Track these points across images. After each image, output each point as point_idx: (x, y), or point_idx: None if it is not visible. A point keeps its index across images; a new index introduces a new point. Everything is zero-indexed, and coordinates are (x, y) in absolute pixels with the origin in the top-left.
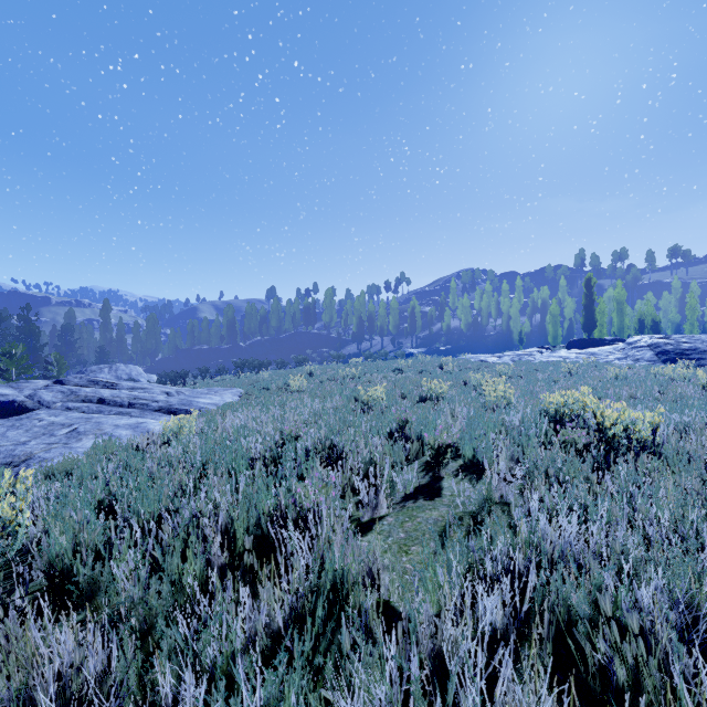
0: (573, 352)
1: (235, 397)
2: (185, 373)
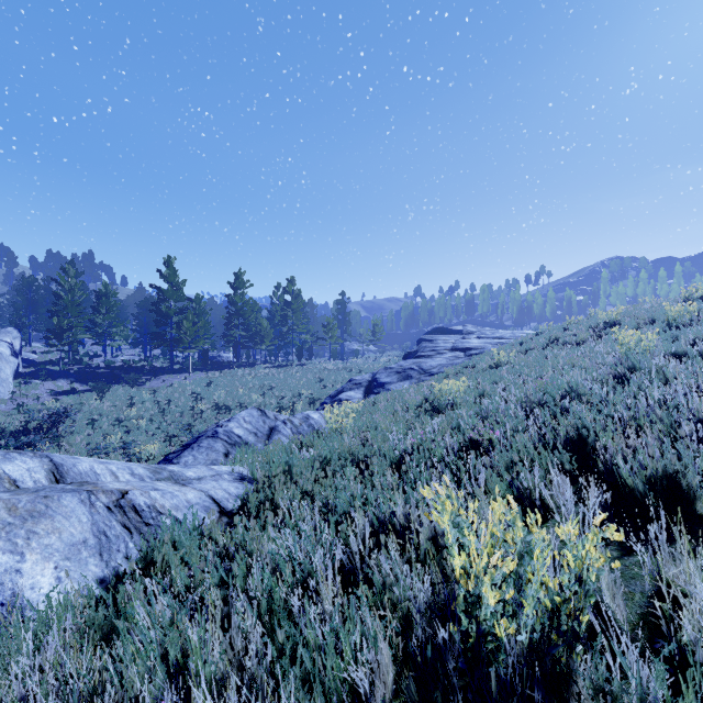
0: None
1: None
2: None
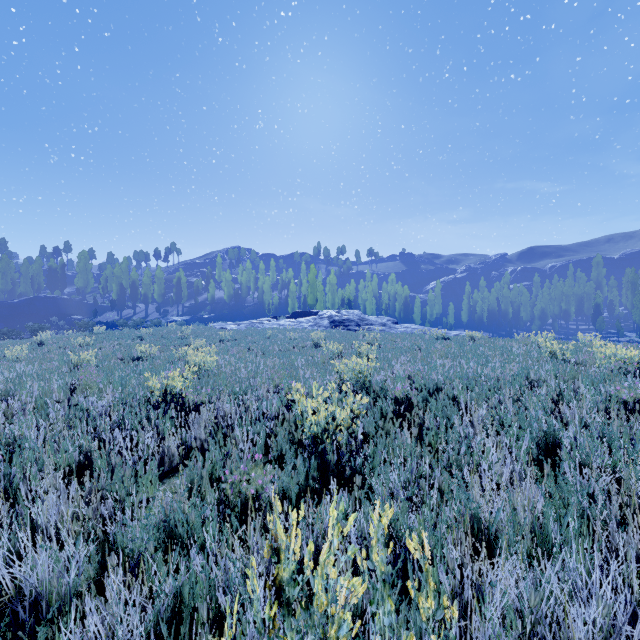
0: (289, 321)
1: None
2: None
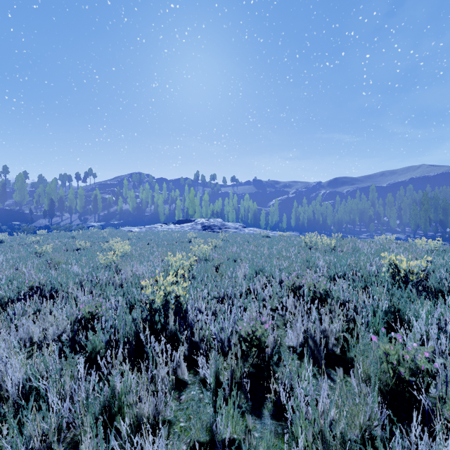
0: (175, 226)
1: None
2: None
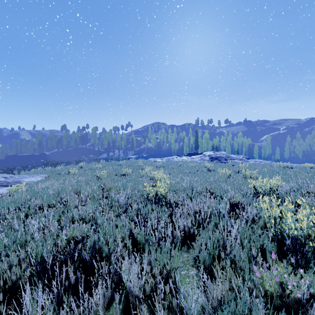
0: (187, 157)
1: (43, 178)
2: (13, 168)
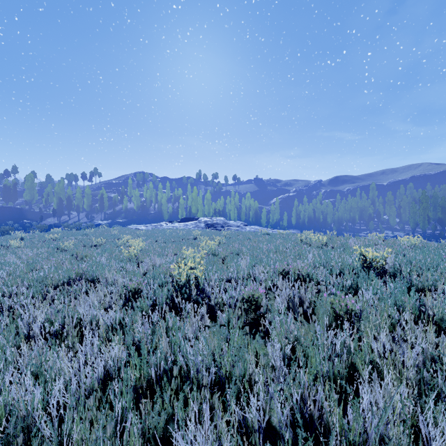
0: (179, 224)
1: None
2: None
